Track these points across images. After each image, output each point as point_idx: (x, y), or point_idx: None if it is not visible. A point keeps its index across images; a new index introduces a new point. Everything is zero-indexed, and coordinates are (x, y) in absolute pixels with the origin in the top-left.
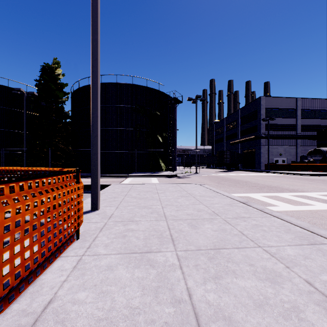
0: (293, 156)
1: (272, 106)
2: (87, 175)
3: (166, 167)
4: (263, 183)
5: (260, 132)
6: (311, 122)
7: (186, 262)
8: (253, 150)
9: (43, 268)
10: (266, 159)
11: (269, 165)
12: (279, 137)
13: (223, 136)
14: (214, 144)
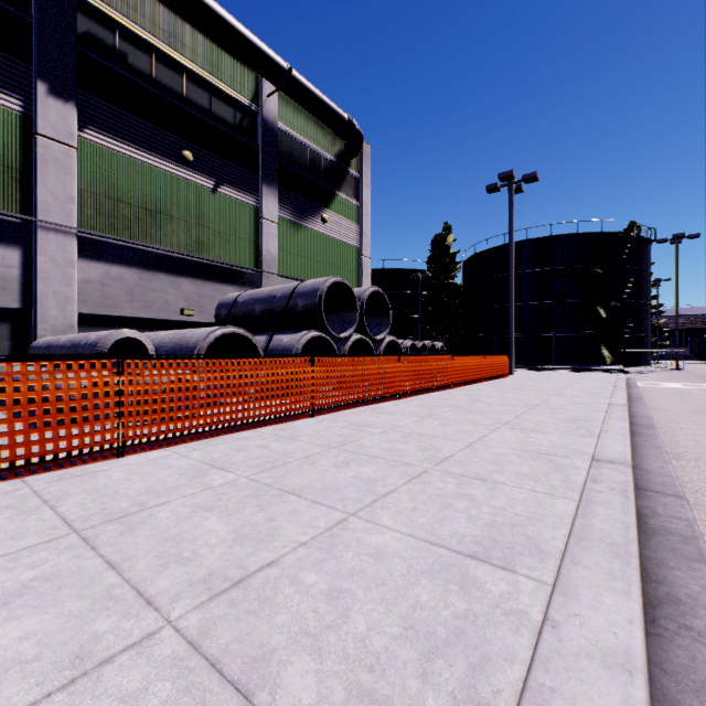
0: None
1: None
2: None
3: (617, 359)
4: None
5: None
6: None
7: (543, 380)
8: None
9: (502, 378)
10: None
11: None
12: None
13: None
14: None
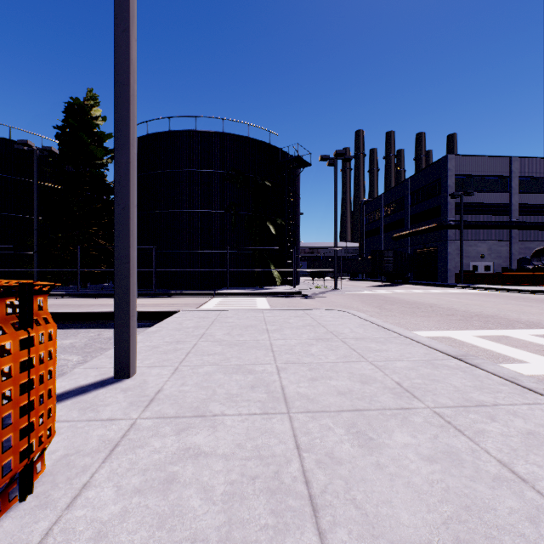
0: (505, 258)
1: (467, 172)
2: (142, 292)
3: (282, 279)
4: (464, 308)
5: (446, 217)
6: (537, 200)
7: None
8: (433, 249)
9: None
10: (458, 265)
11: (462, 275)
12: (480, 226)
13: (380, 224)
14: (364, 239)
